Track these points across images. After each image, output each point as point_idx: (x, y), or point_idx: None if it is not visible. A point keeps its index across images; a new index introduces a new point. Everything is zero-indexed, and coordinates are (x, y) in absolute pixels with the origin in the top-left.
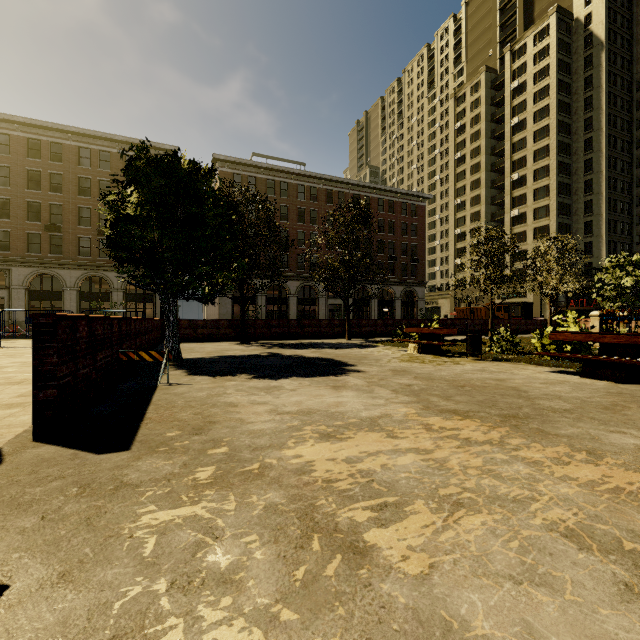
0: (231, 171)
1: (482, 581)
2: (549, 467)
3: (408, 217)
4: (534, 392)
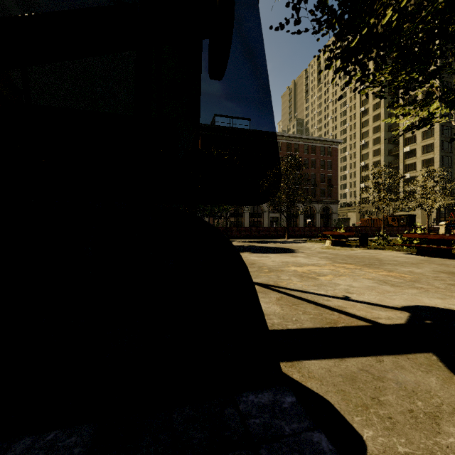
0: (208, 133)
1: (343, 281)
2: (372, 272)
3: (325, 156)
4: (385, 259)
